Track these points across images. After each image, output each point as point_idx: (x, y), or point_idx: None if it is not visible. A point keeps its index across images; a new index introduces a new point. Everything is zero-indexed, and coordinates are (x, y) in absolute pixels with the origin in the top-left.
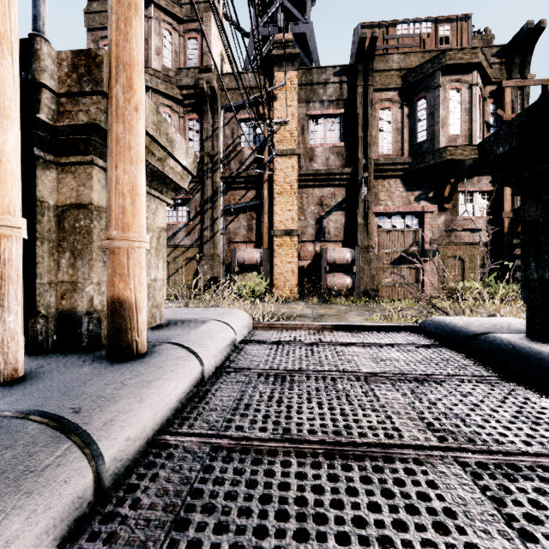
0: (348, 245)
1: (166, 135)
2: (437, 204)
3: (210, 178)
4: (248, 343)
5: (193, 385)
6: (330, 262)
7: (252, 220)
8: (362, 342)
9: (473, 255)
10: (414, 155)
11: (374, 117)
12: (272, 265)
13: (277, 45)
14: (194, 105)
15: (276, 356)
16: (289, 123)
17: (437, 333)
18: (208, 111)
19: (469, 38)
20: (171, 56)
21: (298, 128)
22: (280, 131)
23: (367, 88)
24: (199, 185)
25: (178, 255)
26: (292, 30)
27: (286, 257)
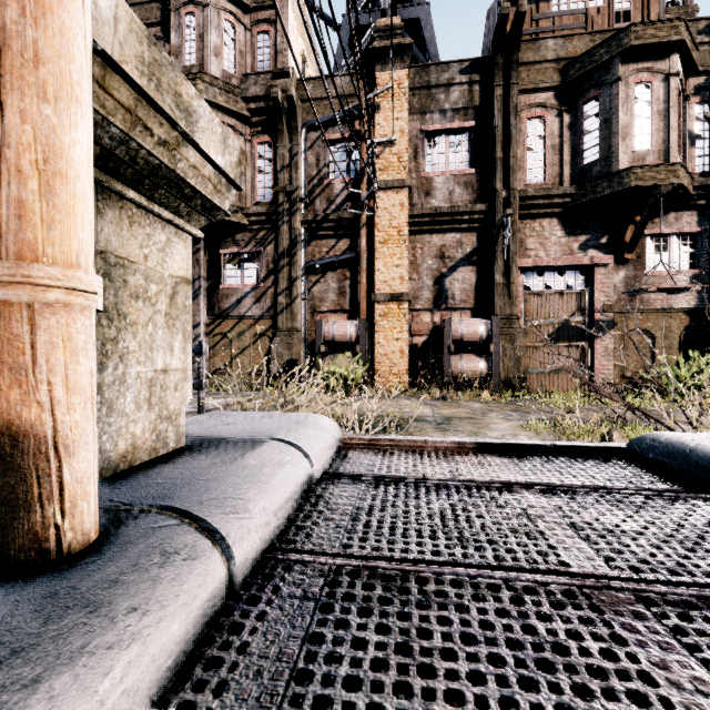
0: (481, 315)
1: (176, 95)
2: (614, 254)
3: (287, 224)
4: (334, 480)
5: (198, 624)
6: (456, 338)
7: (345, 280)
8: (538, 482)
9: (669, 327)
10: (579, 183)
11: (519, 130)
12: (372, 343)
13: (379, 35)
14: (265, 123)
15: (385, 515)
16: (396, 142)
17: (677, 466)
18: (283, 130)
19: (661, 10)
20: (235, 57)
21: (410, 150)
22: (384, 155)
23: (509, 89)
24: (272, 233)
25: (244, 329)
26: (401, 15)
27: (393, 332)
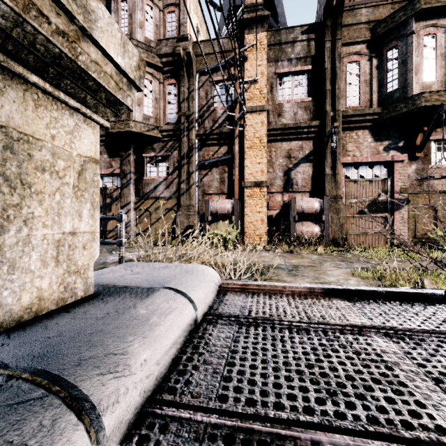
0: (316, 195)
1: None
2: (408, 153)
3: (186, 136)
4: (213, 320)
5: None
6: (299, 211)
7: (224, 173)
8: (383, 326)
9: None
10: (384, 105)
11: (342, 70)
12: (242, 214)
13: (247, 10)
14: (172, 71)
15: (257, 359)
16: (259, 81)
17: None
18: (184, 75)
19: None
20: (153, 29)
21: (267, 86)
22: (250, 89)
23: (335, 43)
24: (177, 143)
25: (159, 206)
26: None
27: (256, 207)
